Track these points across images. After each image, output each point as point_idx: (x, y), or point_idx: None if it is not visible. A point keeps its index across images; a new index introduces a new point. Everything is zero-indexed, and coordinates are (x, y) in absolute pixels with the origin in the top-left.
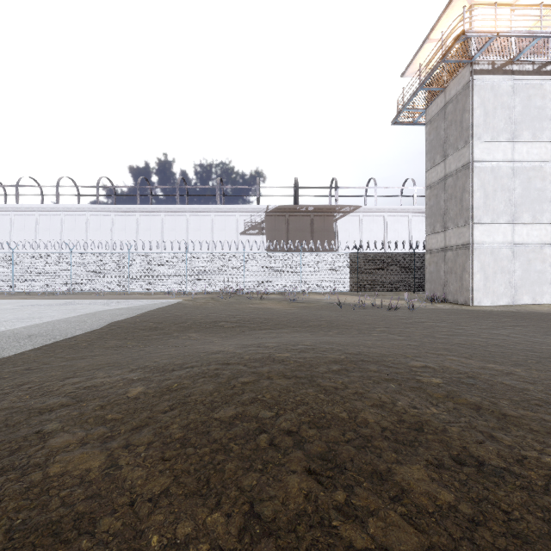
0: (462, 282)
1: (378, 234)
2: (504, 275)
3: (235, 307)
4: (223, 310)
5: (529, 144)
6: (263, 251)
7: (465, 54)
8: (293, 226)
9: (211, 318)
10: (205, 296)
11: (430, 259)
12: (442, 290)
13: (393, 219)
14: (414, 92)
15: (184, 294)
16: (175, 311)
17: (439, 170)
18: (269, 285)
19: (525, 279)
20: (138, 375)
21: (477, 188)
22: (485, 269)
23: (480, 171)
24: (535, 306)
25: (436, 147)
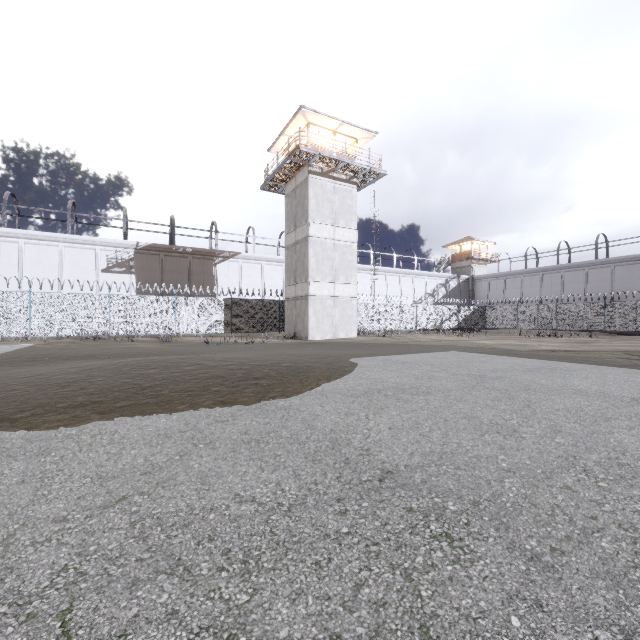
0: (304, 324)
1: (256, 280)
2: (329, 318)
3: (105, 348)
4: (93, 349)
5: (344, 229)
6: (131, 292)
7: (303, 158)
8: (168, 267)
9: (84, 354)
10: (60, 341)
11: (287, 306)
12: (294, 330)
13: (270, 268)
14: (274, 172)
15: (27, 339)
16: (38, 351)
17: (293, 237)
18: (141, 328)
19: (342, 321)
20: (65, 369)
21: (312, 256)
22: (318, 314)
23: (314, 244)
24: (344, 339)
25: (291, 218)
